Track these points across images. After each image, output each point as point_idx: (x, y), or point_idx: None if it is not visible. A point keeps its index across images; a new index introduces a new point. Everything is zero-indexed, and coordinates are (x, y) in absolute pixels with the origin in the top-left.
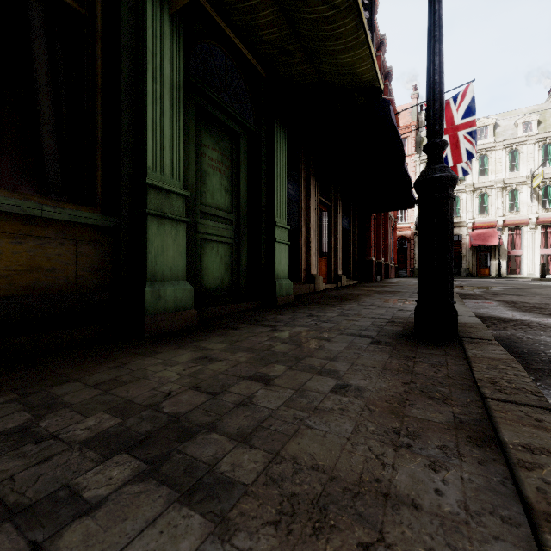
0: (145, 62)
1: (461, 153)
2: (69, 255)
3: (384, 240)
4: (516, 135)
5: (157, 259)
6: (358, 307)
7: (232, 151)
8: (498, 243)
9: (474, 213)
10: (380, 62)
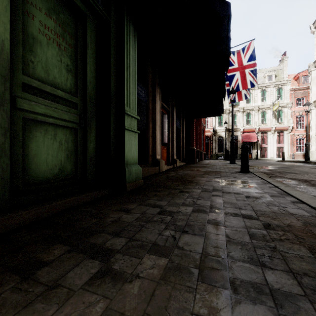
0: None
1: (247, 84)
2: None
3: (199, 137)
4: (264, 82)
5: None
6: (205, 193)
7: (77, 30)
8: (256, 140)
9: (244, 123)
10: None
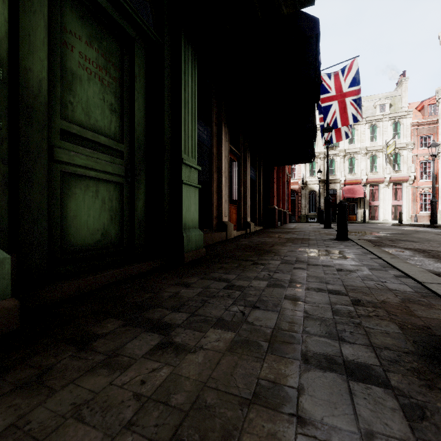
0: None
1: (348, 118)
2: None
3: (282, 191)
4: (374, 114)
5: None
6: (285, 266)
7: (123, 59)
8: (363, 196)
9: (345, 172)
10: None
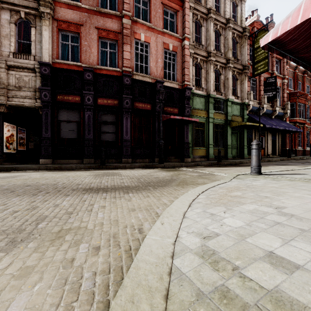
0: (227, 133)
1: None
2: (222, 152)
3: (303, 140)
4: None
5: (228, 152)
6: None
7: (236, 135)
8: None
9: None
10: (295, 74)
